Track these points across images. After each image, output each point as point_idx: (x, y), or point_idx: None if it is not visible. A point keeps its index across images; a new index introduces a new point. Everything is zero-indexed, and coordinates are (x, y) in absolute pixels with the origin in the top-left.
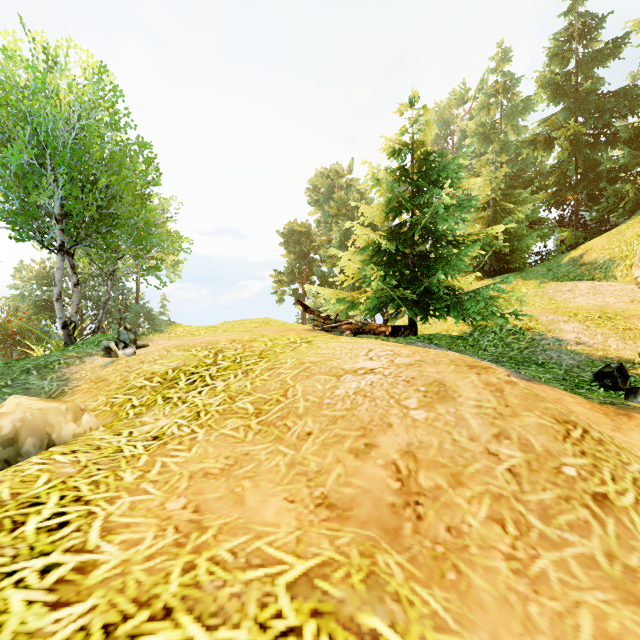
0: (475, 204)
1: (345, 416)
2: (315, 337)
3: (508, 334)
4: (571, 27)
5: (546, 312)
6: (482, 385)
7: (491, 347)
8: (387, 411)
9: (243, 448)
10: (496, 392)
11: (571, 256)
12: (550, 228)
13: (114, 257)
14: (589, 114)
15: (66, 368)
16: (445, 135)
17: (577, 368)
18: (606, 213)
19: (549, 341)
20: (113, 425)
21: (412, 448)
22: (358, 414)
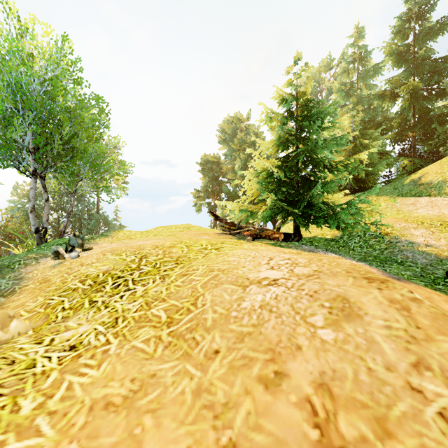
0: (346, 138)
1: (252, 333)
2: (223, 243)
3: (370, 237)
4: (410, 11)
5: (399, 220)
6: (386, 302)
7: (358, 248)
8: (294, 330)
9: (151, 367)
10: (403, 310)
11: (412, 178)
12: (395, 158)
13: (75, 180)
14: (423, 74)
15: (23, 268)
16: (316, 92)
17: (430, 266)
18: (436, 147)
19: (403, 243)
20: (41, 329)
21: (326, 379)
22: (265, 332)
